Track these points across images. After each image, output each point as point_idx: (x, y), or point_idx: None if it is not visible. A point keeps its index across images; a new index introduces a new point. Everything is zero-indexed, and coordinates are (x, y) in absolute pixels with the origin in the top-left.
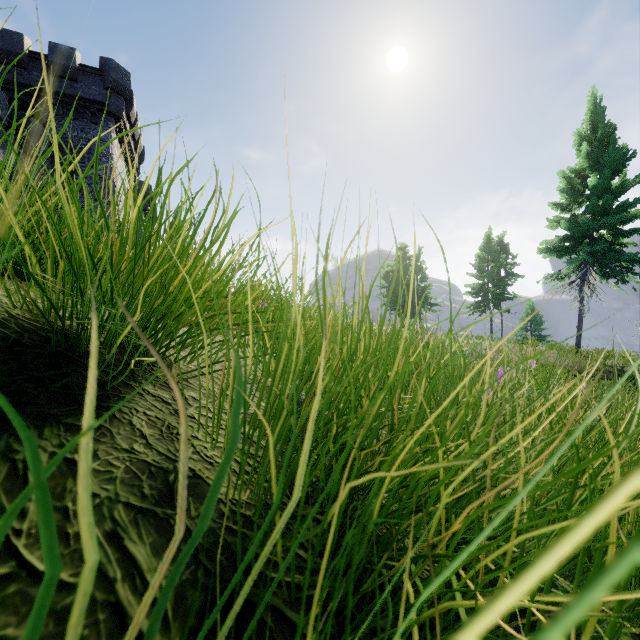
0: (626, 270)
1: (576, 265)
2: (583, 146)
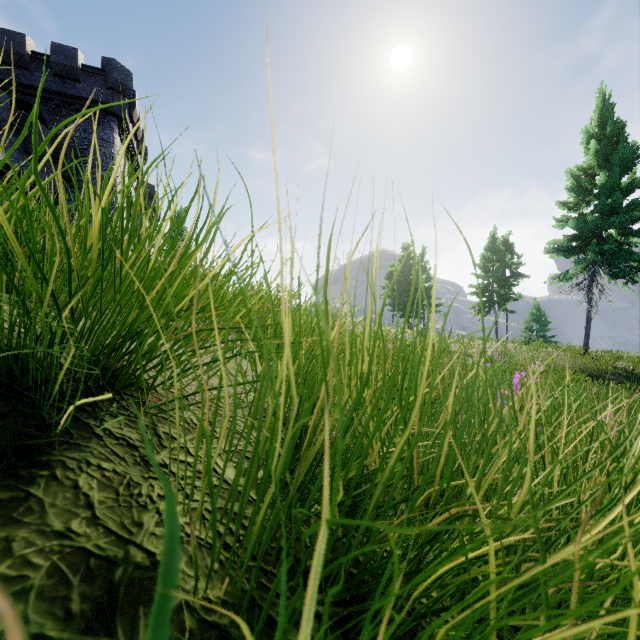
0: (636, 270)
1: (584, 265)
2: (591, 144)
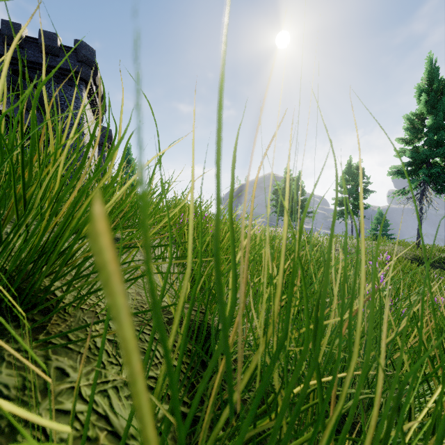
0: None
1: (416, 184)
2: (422, 96)
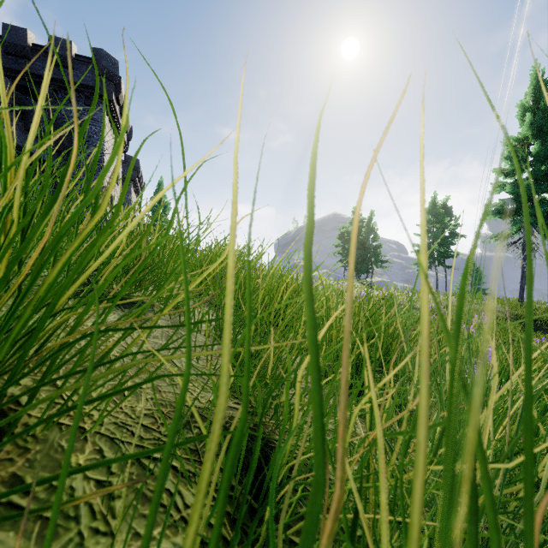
0: None
1: (519, 226)
2: (527, 116)
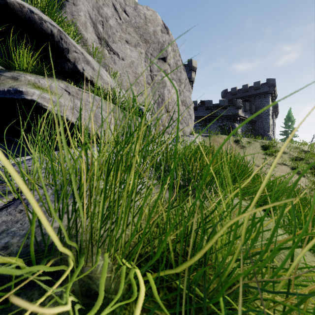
0: None
1: None
2: None
